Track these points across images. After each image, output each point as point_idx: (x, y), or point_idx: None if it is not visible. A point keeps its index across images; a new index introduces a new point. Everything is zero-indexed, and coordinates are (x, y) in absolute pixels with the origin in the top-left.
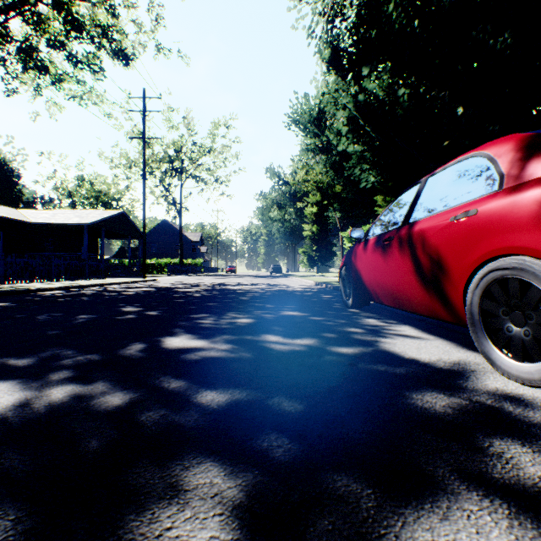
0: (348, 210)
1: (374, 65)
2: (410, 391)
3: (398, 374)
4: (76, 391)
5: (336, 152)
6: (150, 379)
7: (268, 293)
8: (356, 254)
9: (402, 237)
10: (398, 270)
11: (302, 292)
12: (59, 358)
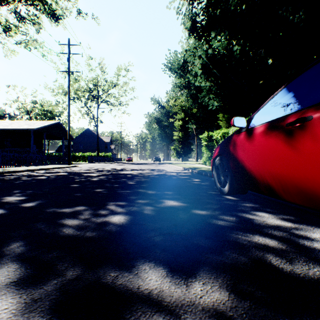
0: (200, 124)
1: (219, 31)
2: None
3: None
4: None
5: (193, 88)
6: None
7: (151, 177)
8: (236, 144)
9: None
10: None
11: (176, 176)
12: None
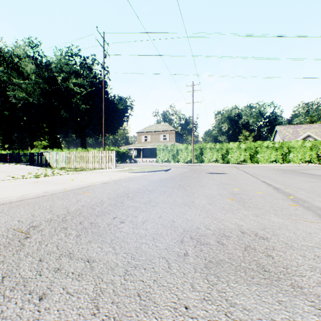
0: None
1: None
2: None
3: None
4: None
5: None
6: None
7: None
8: None
9: None
10: None
11: None
12: None
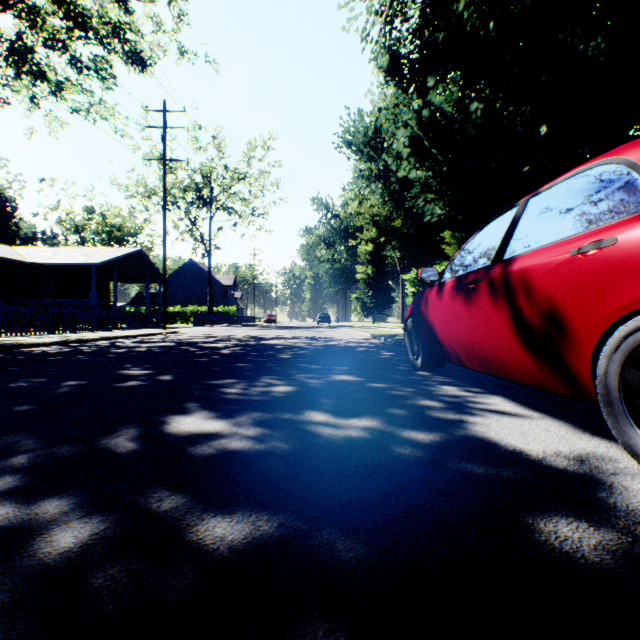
0: (410, 249)
1: (442, 74)
2: (533, 516)
3: (506, 480)
4: (8, 520)
5: (396, 179)
6: (133, 494)
7: (314, 350)
8: (427, 302)
9: (495, 279)
10: (488, 324)
11: (356, 347)
12: (9, 453)
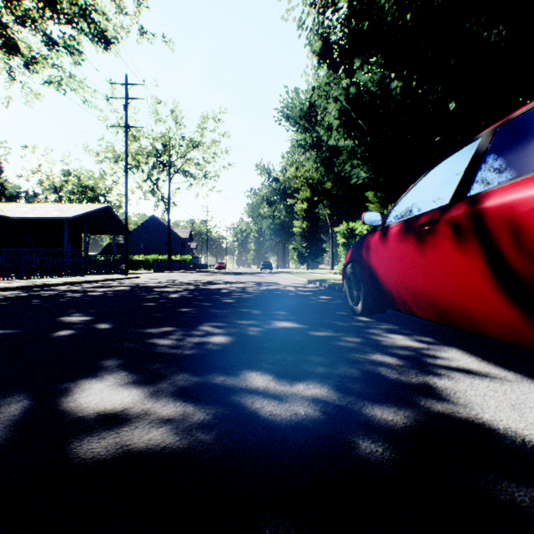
0: (338, 207)
1: (367, 57)
2: None
3: None
4: None
5: (327, 148)
6: None
7: (256, 294)
8: (369, 247)
9: (459, 218)
10: (450, 269)
11: (295, 291)
12: None
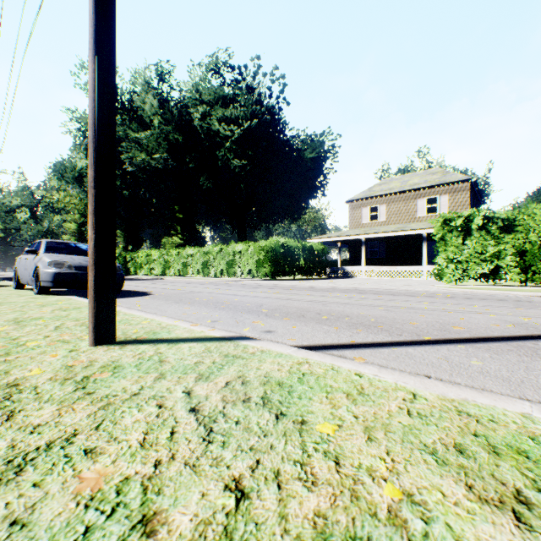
0: None
1: None
2: None
3: None
4: None
5: None
6: None
7: None
8: None
9: None
10: None
11: None
12: None
